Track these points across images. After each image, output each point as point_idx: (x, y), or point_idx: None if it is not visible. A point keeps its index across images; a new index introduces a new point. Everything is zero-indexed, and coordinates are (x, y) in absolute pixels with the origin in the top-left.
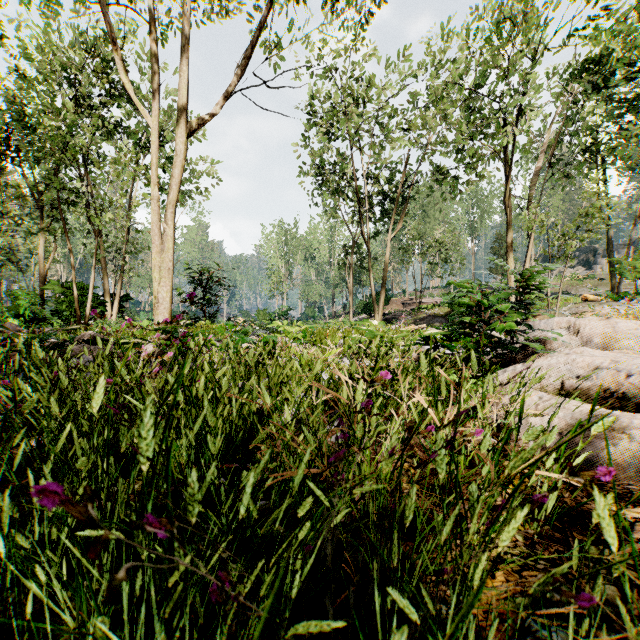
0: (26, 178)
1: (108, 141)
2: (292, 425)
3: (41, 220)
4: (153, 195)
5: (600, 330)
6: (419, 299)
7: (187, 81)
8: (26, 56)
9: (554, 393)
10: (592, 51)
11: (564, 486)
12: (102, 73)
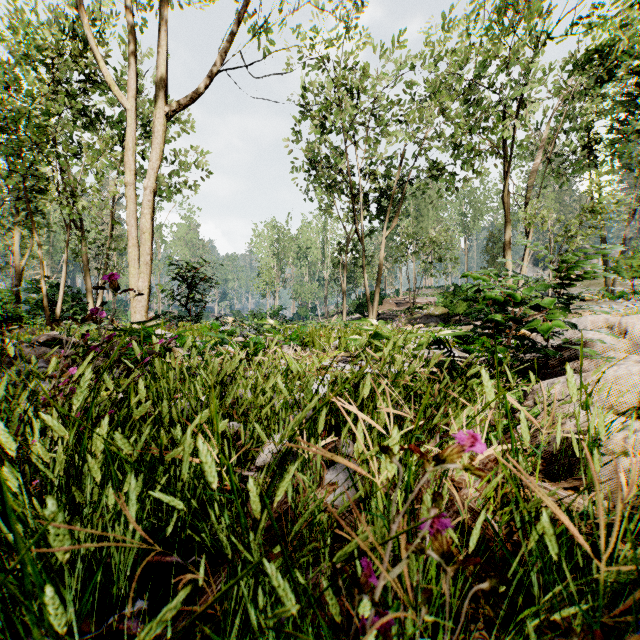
0: (0, 169)
1: (89, 131)
2: (261, 523)
3: (17, 214)
4: (129, 182)
5: None
6: (413, 299)
7: (166, 55)
8: None
9: (630, 415)
10: (590, 45)
11: None
12: (81, 57)
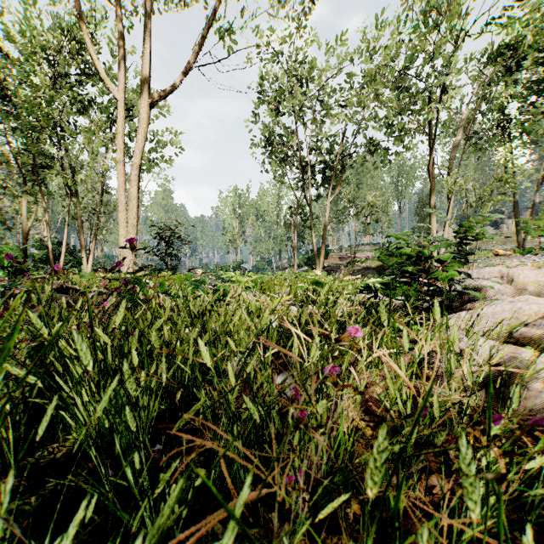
0: (11, 147)
1: (83, 115)
2: (236, 388)
3: (24, 184)
4: (119, 159)
5: (533, 279)
6: (354, 254)
7: (149, 57)
8: (10, 39)
9: (502, 341)
10: (503, 40)
11: (541, 450)
12: (77, 54)
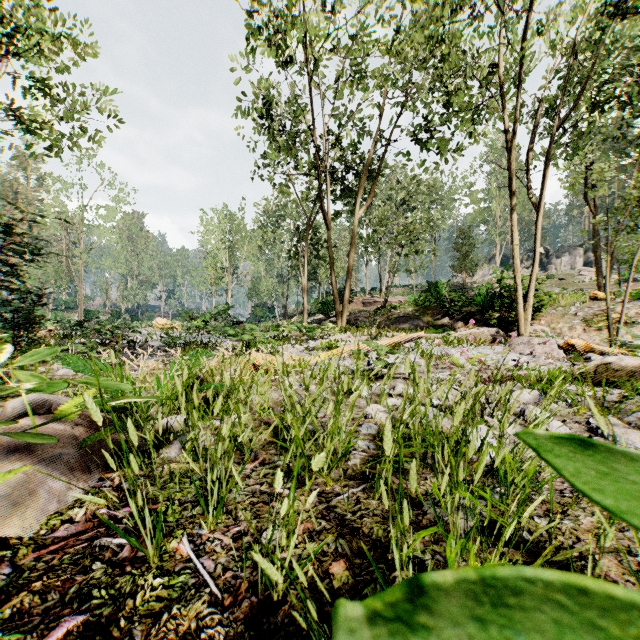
0: None
1: None
2: None
3: None
4: None
5: None
6: (385, 297)
7: None
8: None
9: None
10: None
11: None
12: None
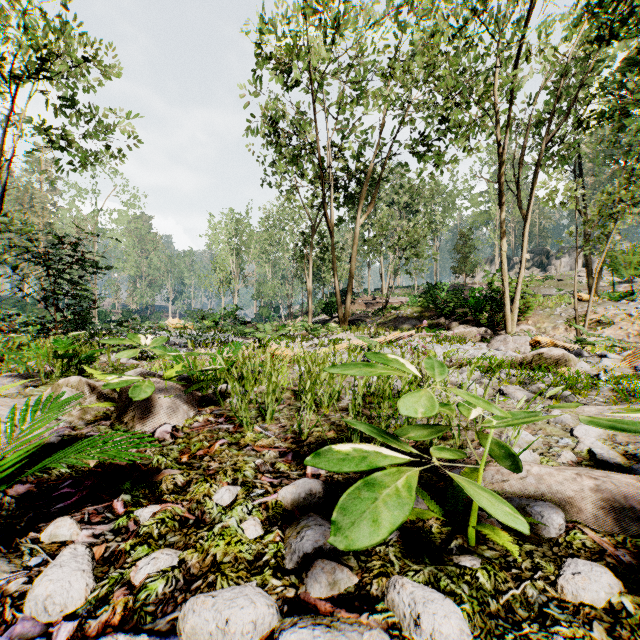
0: None
1: None
2: None
3: None
4: None
5: None
6: (386, 298)
7: None
8: None
9: None
10: None
11: None
12: None
